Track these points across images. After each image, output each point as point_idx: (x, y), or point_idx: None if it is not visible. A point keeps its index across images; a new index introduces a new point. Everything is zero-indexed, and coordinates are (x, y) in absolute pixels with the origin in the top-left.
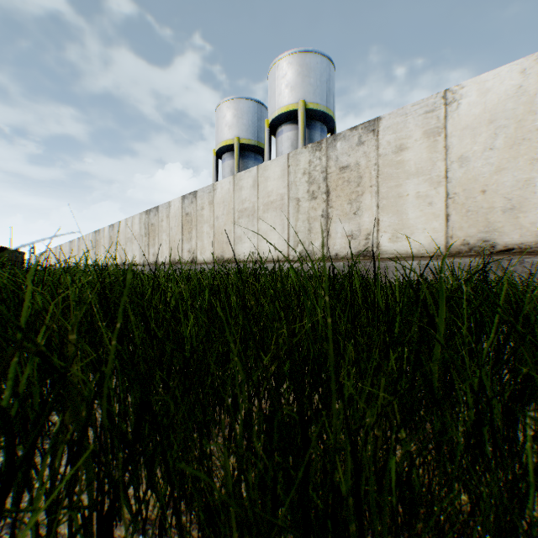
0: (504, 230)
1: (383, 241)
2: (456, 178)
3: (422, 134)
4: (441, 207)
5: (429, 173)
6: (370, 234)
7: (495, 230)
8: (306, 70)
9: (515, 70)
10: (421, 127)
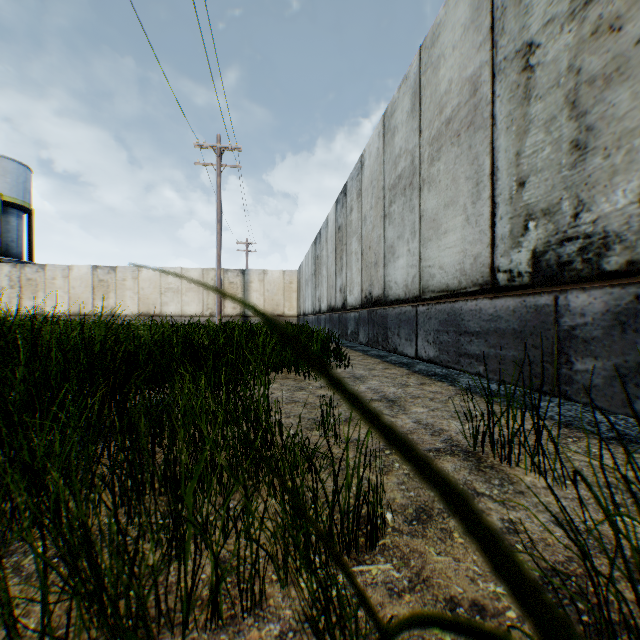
0: (85, 310)
1: (49, 310)
2: (73, 293)
3: (63, 276)
4: (69, 301)
5: (65, 289)
6: (43, 307)
7: (83, 309)
8: (4, 170)
9: (87, 267)
10: (63, 274)
